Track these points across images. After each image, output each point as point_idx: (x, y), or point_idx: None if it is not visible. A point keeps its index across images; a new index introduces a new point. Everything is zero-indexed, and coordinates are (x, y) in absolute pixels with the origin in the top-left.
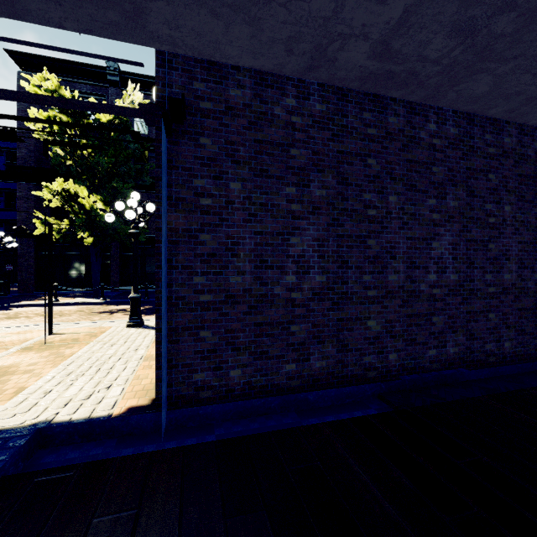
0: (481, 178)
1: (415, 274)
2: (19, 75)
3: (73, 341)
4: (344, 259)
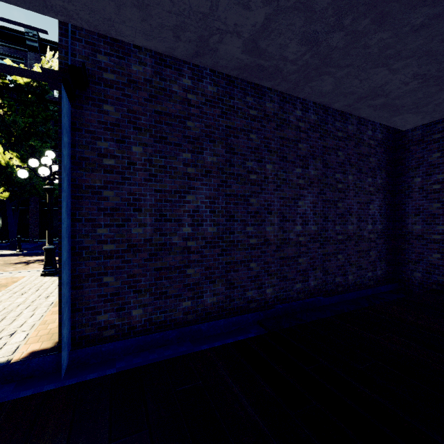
0: (333, 154)
1: (286, 226)
2: None
3: None
4: (231, 214)
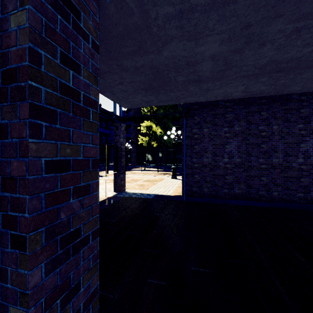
0: None
1: (289, 159)
2: None
3: (155, 180)
4: (249, 153)
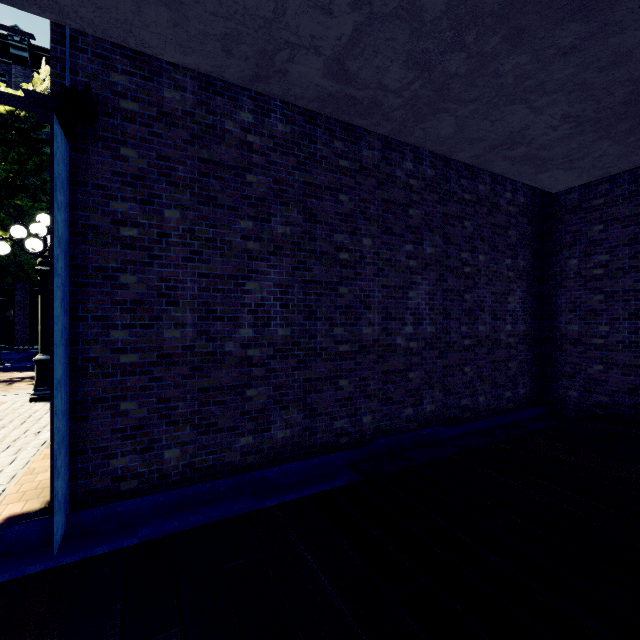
0: (457, 225)
1: (391, 326)
2: None
3: None
4: (312, 309)
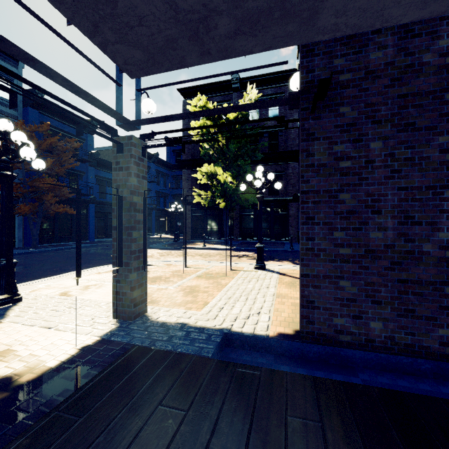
0: None
1: None
2: (184, 102)
3: (223, 274)
4: None
